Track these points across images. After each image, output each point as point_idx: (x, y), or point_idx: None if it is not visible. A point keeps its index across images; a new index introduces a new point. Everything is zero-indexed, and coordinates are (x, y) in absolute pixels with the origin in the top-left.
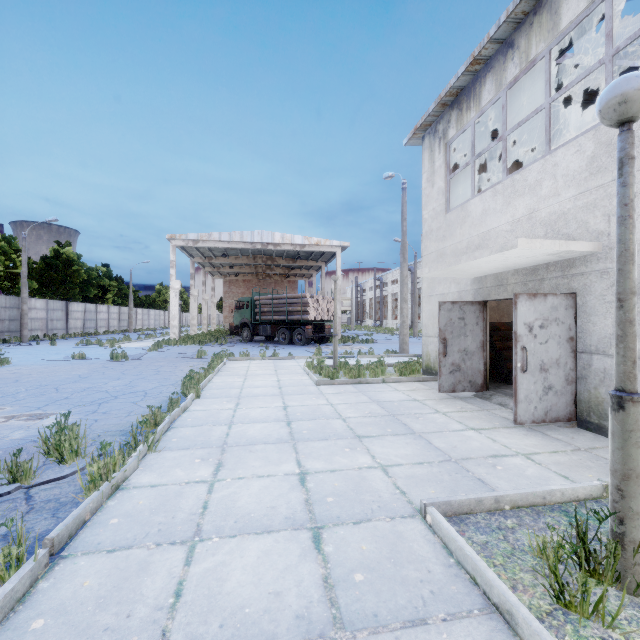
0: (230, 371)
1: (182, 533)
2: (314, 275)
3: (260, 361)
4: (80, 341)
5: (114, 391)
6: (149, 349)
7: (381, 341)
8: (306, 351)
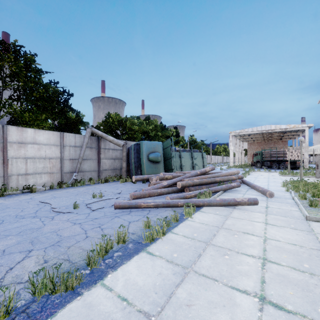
0: (254, 173)
1: (253, 180)
2: (296, 138)
3: (264, 172)
4: None
5: None
6: (226, 168)
7: None
8: None
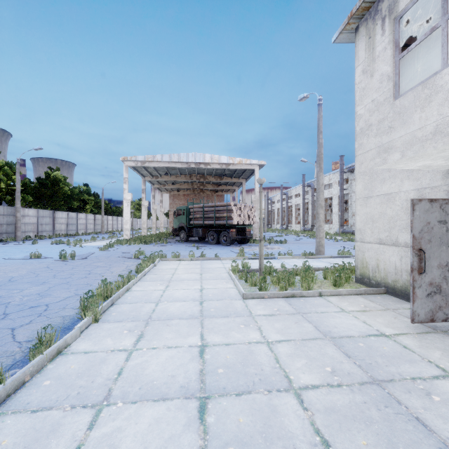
0: (156, 274)
1: None
2: (236, 190)
3: (189, 262)
4: (54, 241)
5: (15, 304)
6: (100, 248)
7: (292, 241)
8: (231, 251)
